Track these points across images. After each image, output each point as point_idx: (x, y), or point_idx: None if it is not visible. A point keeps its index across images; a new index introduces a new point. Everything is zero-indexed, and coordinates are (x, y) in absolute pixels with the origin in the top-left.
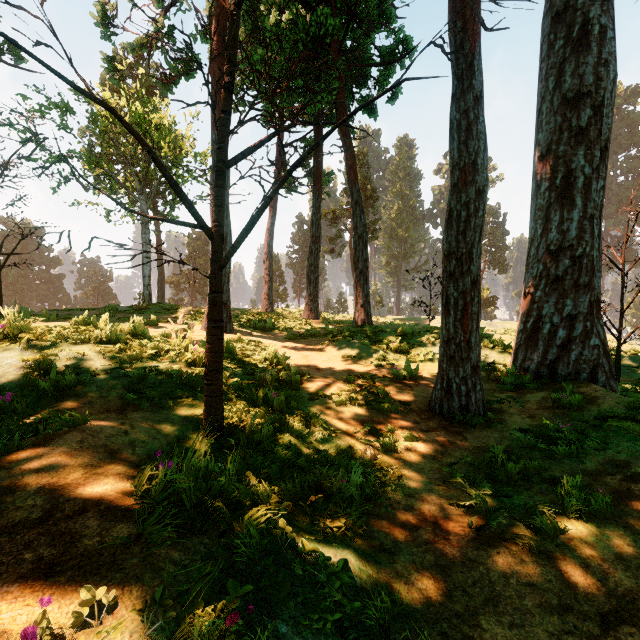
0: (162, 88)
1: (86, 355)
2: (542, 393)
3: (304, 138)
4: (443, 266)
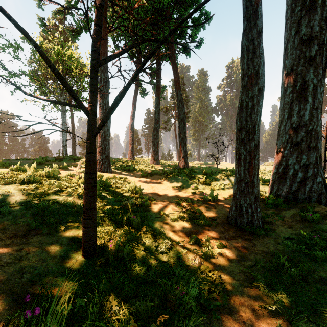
0: (72, 36)
1: (10, 192)
2: (292, 211)
3: (151, 67)
4: (237, 136)
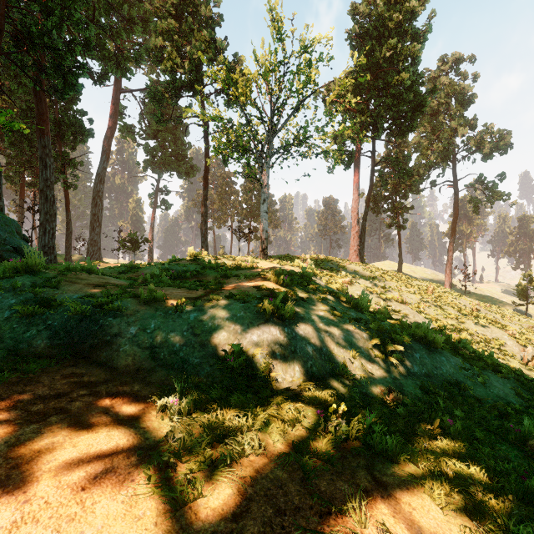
0: None
1: None
2: None
3: None
4: (65, 241)
